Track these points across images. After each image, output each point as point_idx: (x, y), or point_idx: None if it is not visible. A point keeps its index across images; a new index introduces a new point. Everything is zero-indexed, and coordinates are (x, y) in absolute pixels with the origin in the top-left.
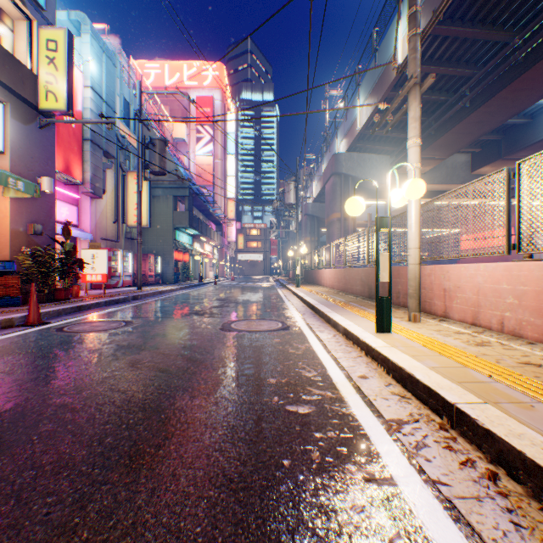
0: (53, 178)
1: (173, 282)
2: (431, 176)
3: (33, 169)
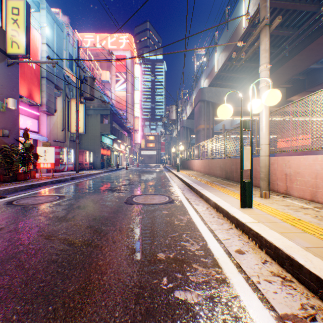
0: (17, 100)
1: (100, 168)
2: None
3: (2, 93)
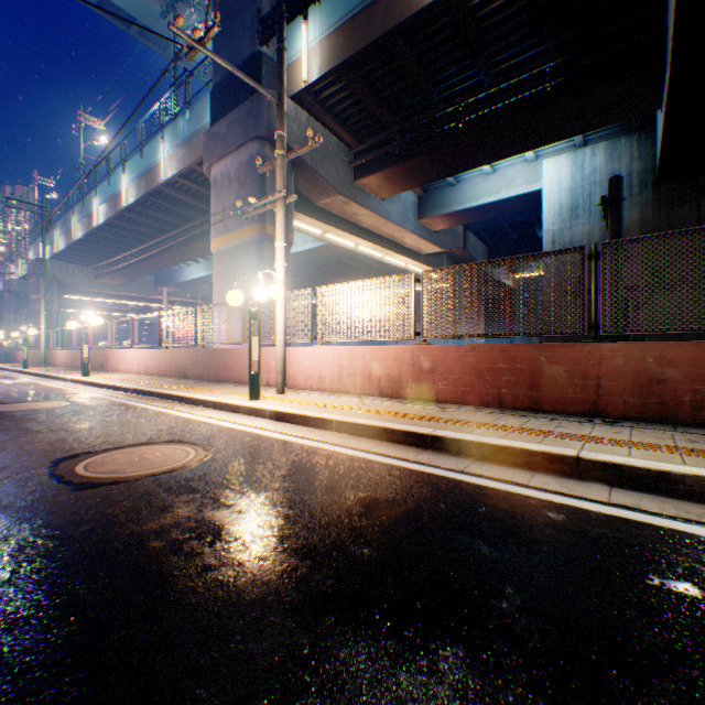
0: None
1: None
2: (127, 287)
3: None
